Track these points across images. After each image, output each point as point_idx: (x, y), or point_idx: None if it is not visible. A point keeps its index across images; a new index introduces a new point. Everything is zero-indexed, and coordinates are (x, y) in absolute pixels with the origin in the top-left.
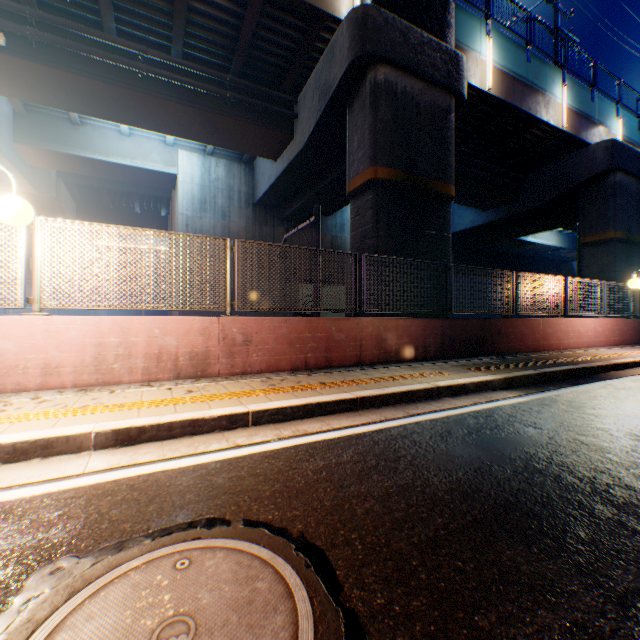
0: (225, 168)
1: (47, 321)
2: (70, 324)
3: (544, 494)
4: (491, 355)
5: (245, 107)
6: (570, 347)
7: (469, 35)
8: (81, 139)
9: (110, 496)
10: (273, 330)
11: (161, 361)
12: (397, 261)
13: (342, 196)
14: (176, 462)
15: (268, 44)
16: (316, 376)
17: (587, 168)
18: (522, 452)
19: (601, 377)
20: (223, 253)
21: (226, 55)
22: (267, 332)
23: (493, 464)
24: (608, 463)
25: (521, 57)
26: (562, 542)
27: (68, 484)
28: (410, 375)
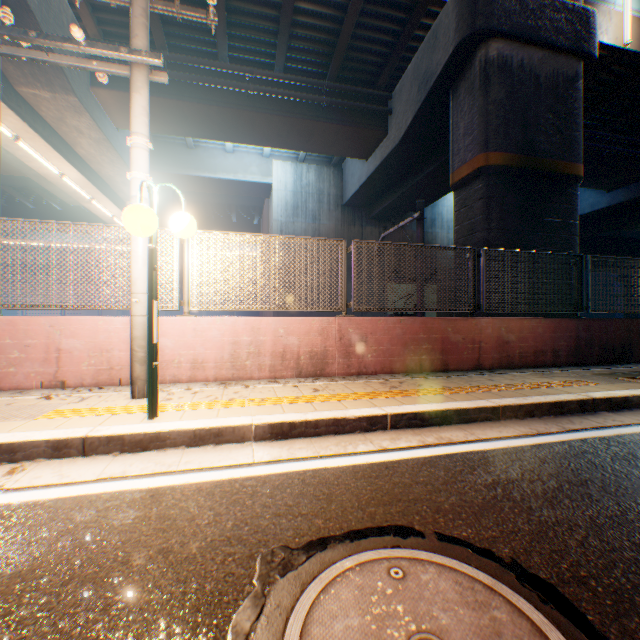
0: (315, 173)
1: (194, 321)
2: (212, 324)
3: None
4: None
5: (339, 110)
6: None
7: None
8: (194, 161)
9: (288, 488)
10: (387, 331)
11: (284, 359)
12: (521, 254)
13: (437, 189)
14: (332, 460)
15: (364, 43)
16: (434, 380)
17: None
18: None
19: None
20: (339, 254)
21: (323, 62)
22: (381, 333)
23: None
24: None
25: None
26: None
27: (245, 472)
28: (547, 383)
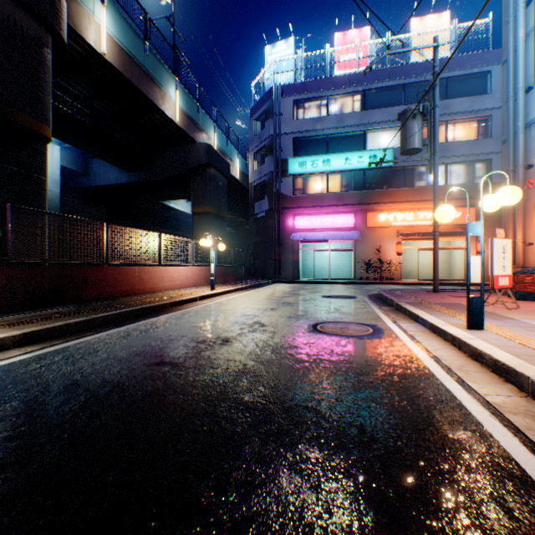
0: None
1: None
2: None
3: None
4: (77, 303)
5: None
6: (166, 289)
7: None
8: None
9: None
10: None
11: None
12: None
13: None
14: None
15: None
16: None
17: (196, 159)
18: None
19: (157, 314)
20: None
21: None
22: None
23: None
24: None
25: (140, 45)
26: None
27: None
28: None
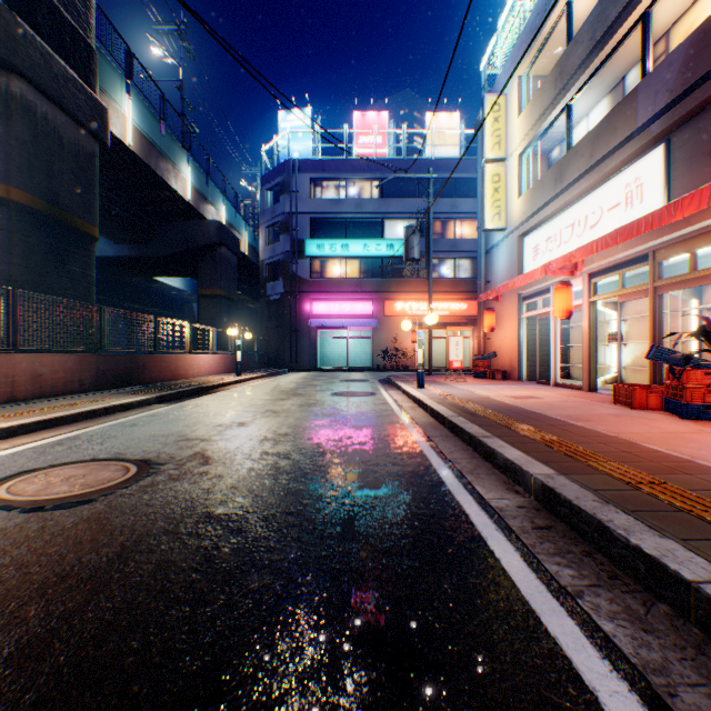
0: None
1: None
2: None
3: (192, 429)
4: (140, 385)
5: None
6: (195, 376)
7: (113, 85)
8: None
9: None
10: None
11: None
12: (56, 300)
13: None
14: None
15: None
16: None
17: (206, 237)
18: (180, 422)
19: (214, 392)
20: None
21: None
22: None
23: (168, 427)
24: (214, 418)
25: (158, 128)
26: (200, 435)
27: None
28: (83, 402)
